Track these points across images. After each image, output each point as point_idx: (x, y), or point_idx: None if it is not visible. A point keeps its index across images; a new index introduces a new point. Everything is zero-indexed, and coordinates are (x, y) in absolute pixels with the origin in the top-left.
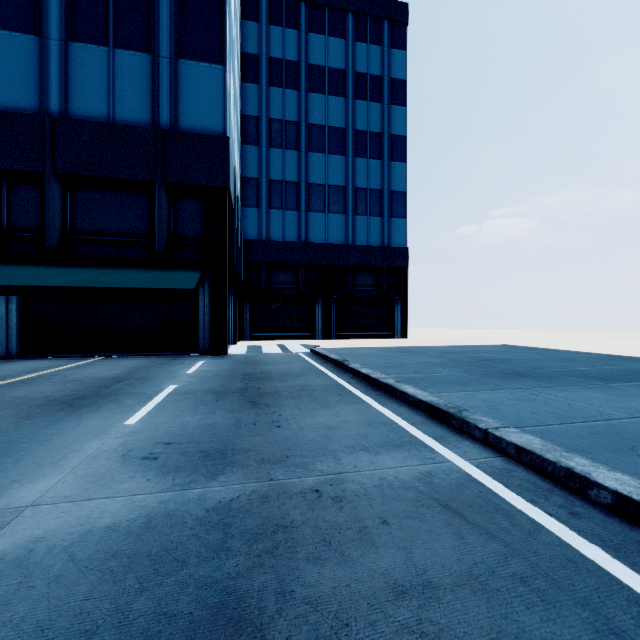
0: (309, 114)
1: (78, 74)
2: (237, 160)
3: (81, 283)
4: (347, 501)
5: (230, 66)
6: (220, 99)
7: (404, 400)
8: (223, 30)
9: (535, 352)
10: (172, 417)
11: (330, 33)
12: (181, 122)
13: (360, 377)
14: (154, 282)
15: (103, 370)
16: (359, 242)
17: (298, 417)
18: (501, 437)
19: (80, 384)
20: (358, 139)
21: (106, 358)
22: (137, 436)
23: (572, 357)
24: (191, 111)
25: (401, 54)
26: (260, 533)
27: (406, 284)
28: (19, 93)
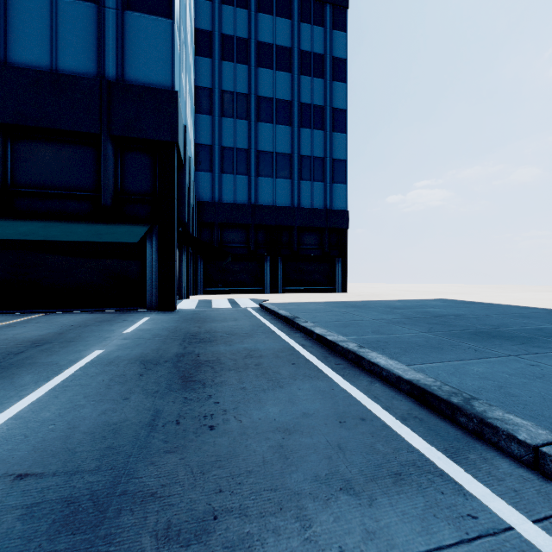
0: (258, 87)
1: (18, 20)
2: (190, 125)
3: (13, 236)
4: None
5: (180, 26)
6: (168, 53)
7: (374, 373)
8: None
9: (480, 307)
10: (65, 409)
11: (277, 14)
12: (128, 74)
13: (314, 338)
14: (95, 235)
15: (32, 330)
16: (304, 205)
17: (241, 406)
18: None
19: None
20: (303, 111)
21: (48, 314)
22: None
23: (521, 312)
24: (138, 64)
25: (342, 35)
26: None
27: (346, 243)
28: None
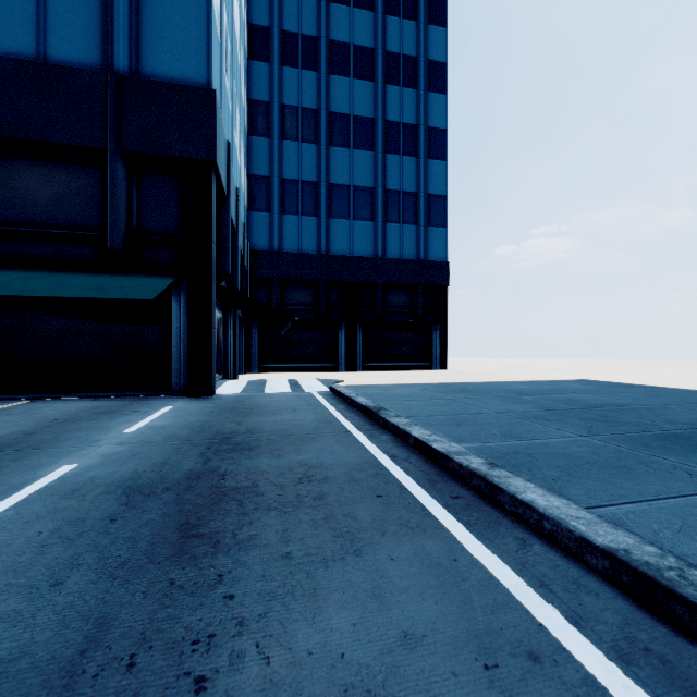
0: (330, 100)
1: None
2: (240, 149)
3: None
4: None
5: (222, 6)
6: (202, 37)
7: (525, 521)
8: None
9: (643, 392)
10: None
11: (356, 4)
12: (145, 66)
13: (410, 443)
14: (94, 290)
15: None
16: (390, 255)
17: (275, 610)
18: None
19: None
20: (389, 132)
21: (32, 402)
22: None
23: None
24: (160, 51)
25: (440, 32)
26: None
27: (446, 305)
28: None
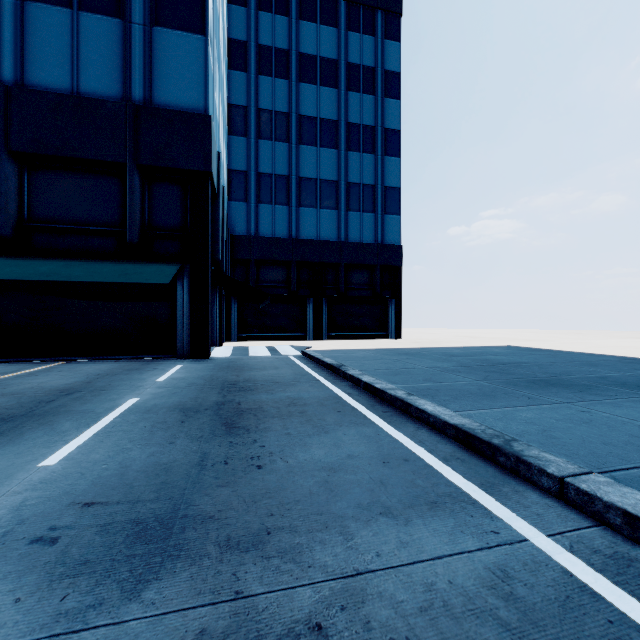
0: (300, 105)
1: (36, 38)
2: (223, 149)
3: (34, 276)
4: None
5: (213, 41)
6: (201, 73)
7: (422, 420)
8: None
9: (546, 354)
10: (113, 451)
11: (322, 21)
12: (156, 97)
13: (361, 386)
14: (122, 276)
15: (57, 378)
16: (352, 239)
17: (287, 449)
18: (593, 494)
19: (17, 398)
20: (351, 132)
21: (69, 363)
22: (47, 489)
23: (590, 360)
24: (168, 85)
25: (395, 45)
26: None
27: (400, 283)
28: None
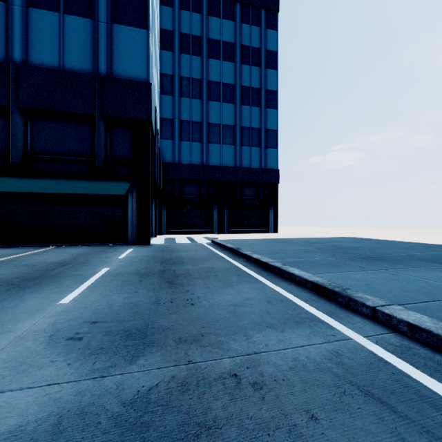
0: (209, 74)
1: (36, 32)
2: (157, 104)
3: (37, 190)
4: (267, 388)
5: (152, 32)
6: (144, 55)
7: (291, 279)
8: (147, 3)
9: (375, 242)
10: (101, 296)
11: (224, 17)
12: (115, 71)
13: (252, 261)
14: (94, 189)
15: (53, 256)
16: (244, 165)
17: (208, 295)
18: (391, 315)
19: (31, 268)
20: (243, 92)
21: (57, 247)
22: (67, 315)
23: (403, 245)
24: (123, 63)
25: (273, 33)
26: (181, 438)
27: (277, 195)
28: None
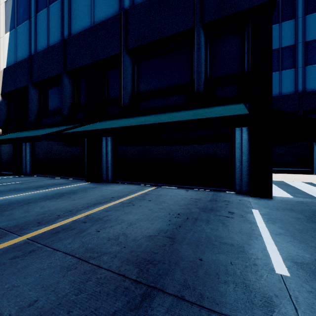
0: None
1: None
2: None
3: (134, 123)
4: None
5: None
6: None
7: None
8: None
9: None
10: None
11: None
12: None
13: None
14: (195, 115)
15: (144, 216)
16: None
17: None
18: None
19: (78, 286)
20: None
21: (156, 189)
22: None
23: None
24: None
25: None
26: None
27: None
28: (110, 6)
